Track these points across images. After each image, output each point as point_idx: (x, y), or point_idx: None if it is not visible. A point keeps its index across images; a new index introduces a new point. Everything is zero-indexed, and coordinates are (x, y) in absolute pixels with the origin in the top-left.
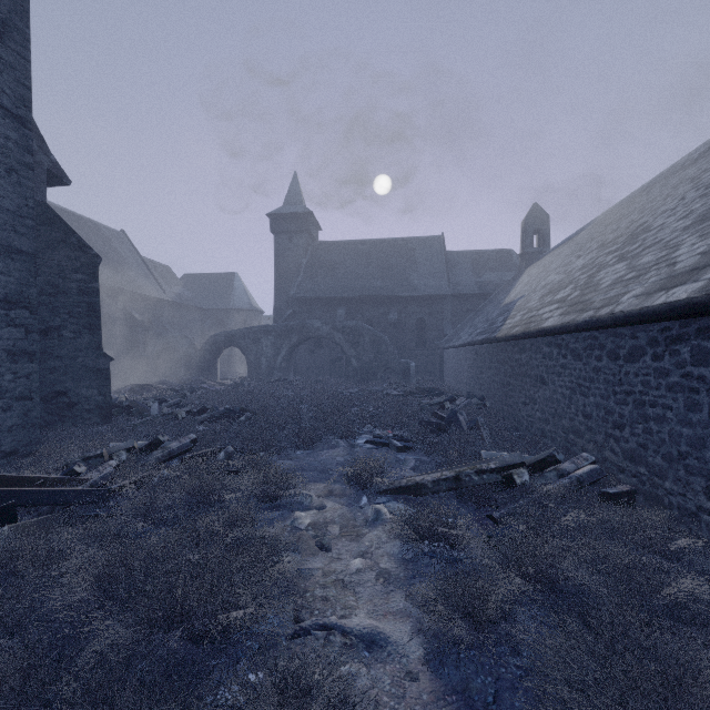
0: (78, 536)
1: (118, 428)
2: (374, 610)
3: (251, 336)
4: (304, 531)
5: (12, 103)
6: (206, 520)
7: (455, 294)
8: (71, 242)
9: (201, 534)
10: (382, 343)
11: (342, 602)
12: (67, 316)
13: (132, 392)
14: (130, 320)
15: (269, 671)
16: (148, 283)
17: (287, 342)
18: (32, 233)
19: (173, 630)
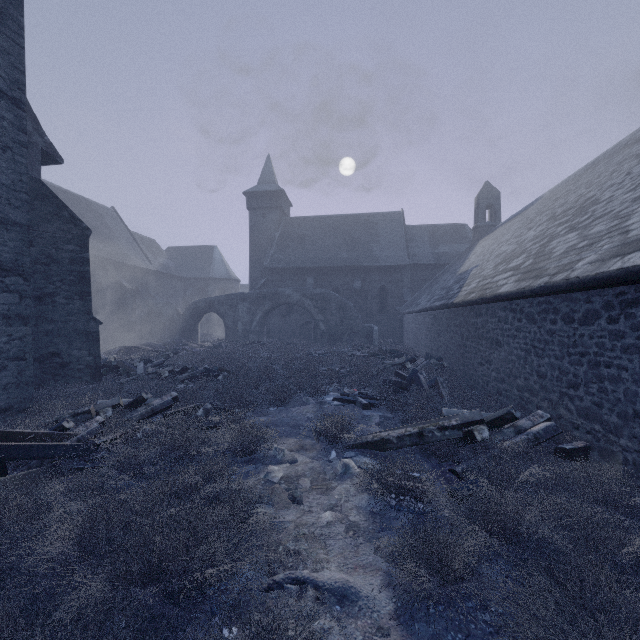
0: (63, 489)
1: (106, 386)
2: (344, 563)
3: (228, 303)
4: (277, 485)
5: (7, 86)
6: (185, 474)
7: (414, 264)
8: (63, 216)
9: (179, 487)
10: (347, 309)
11: (313, 555)
12: (59, 284)
13: (121, 353)
14: (119, 288)
15: (242, 628)
16: (135, 255)
17: (261, 308)
18: (26, 206)
19: (149, 585)
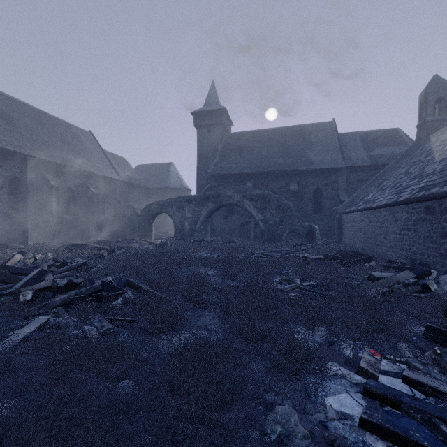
0: None
1: None
2: None
3: (176, 204)
4: None
5: None
6: None
7: (349, 167)
8: None
9: None
10: (286, 208)
11: None
12: None
13: (66, 250)
14: (88, 193)
15: None
16: (105, 167)
17: (205, 209)
18: None
19: None
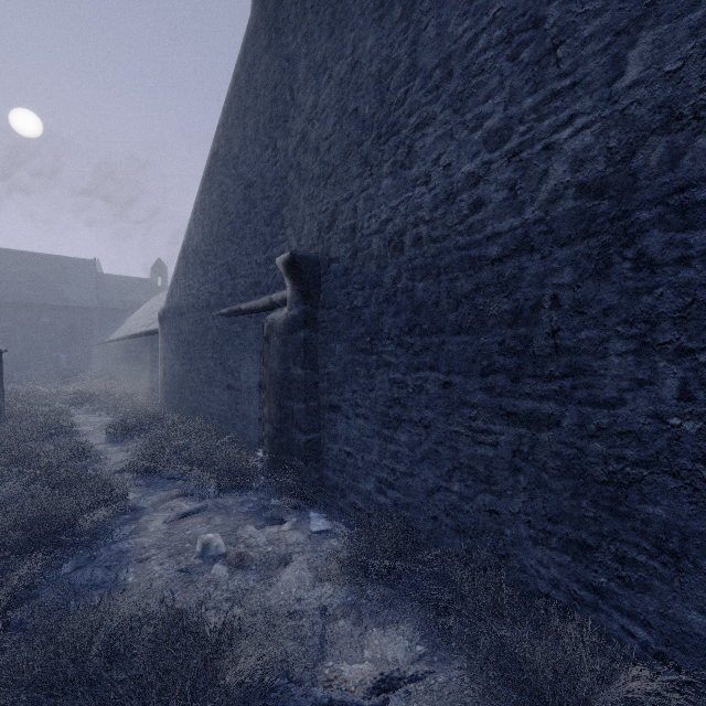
0: None
1: None
2: None
3: None
4: None
5: None
6: None
7: (104, 307)
8: None
9: None
10: (34, 341)
11: None
12: None
13: None
14: None
15: None
16: None
17: None
18: None
19: None
